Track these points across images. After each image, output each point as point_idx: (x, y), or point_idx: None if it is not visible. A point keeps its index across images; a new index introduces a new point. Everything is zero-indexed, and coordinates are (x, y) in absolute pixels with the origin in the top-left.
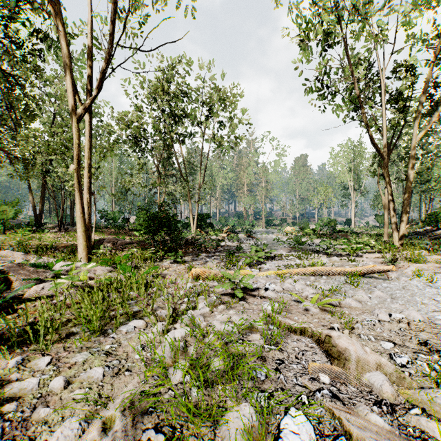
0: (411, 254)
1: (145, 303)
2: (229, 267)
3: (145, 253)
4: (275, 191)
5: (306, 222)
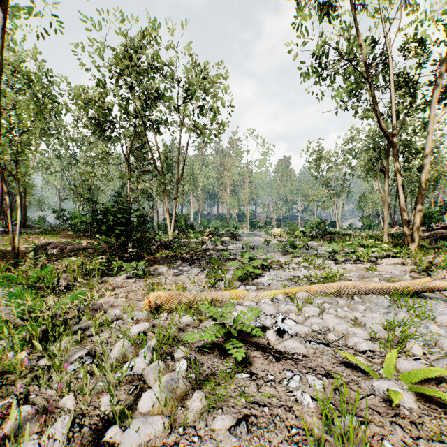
0: (445, 260)
1: (10, 399)
2: (213, 283)
3: (89, 263)
4: (260, 191)
5: (297, 223)
